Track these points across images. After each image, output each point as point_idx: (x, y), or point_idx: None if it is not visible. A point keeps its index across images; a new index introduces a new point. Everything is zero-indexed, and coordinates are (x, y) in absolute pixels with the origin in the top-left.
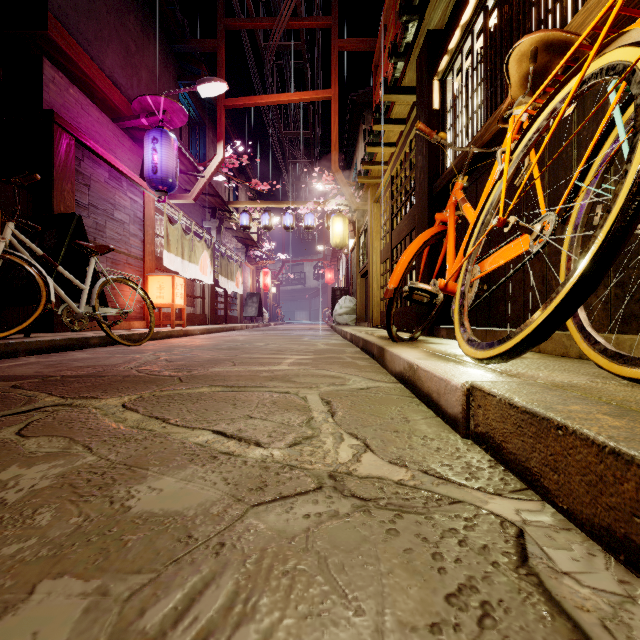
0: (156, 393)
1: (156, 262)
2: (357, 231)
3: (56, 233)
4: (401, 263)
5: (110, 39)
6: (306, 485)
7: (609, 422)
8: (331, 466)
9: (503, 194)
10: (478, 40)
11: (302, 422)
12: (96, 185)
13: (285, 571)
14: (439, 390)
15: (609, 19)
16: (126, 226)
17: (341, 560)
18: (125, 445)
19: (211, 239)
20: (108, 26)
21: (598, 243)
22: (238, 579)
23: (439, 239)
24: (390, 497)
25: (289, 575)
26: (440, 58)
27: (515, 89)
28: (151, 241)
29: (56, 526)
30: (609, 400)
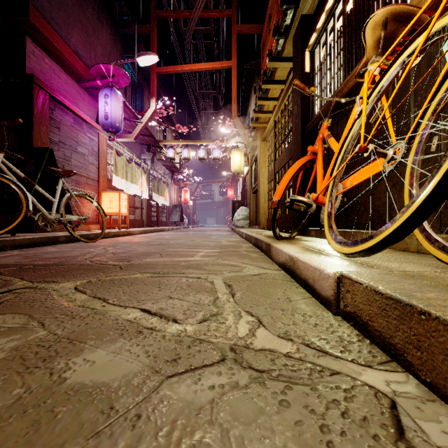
0: (101, 278)
1: (108, 183)
2: (250, 161)
3: (34, 161)
4: (283, 182)
5: (74, 24)
6: (212, 357)
7: None
8: (232, 340)
9: (363, 128)
10: (338, 21)
11: (210, 302)
12: (64, 128)
13: (192, 445)
14: (314, 277)
15: None
16: (86, 157)
17: (241, 433)
18: (71, 321)
19: (147, 167)
20: (73, 15)
21: None
22: None
23: (310, 165)
24: (280, 369)
25: None
26: (310, 35)
27: (369, 51)
28: (104, 168)
29: (0, 397)
30: None
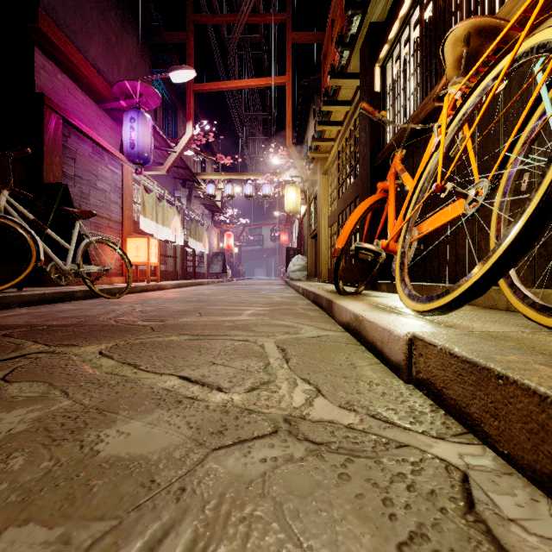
0: (130, 341)
1: (134, 226)
2: (308, 199)
3: (45, 200)
4: (347, 226)
5: (93, 32)
6: (263, 429)
7: (547, 372)
8: (286, 410)
9: (440, 163)
10: (414, 31)
11: (260, 368)
12: (81, 159)
13: (242, 518)
14: (383, 339)
15: (540, 1)
16: (107, 194)
17: (296, 506)
18: (99, 390)
19: (181, 206)
20: (92, 20)
21: (533, 205)
22: (197, 526)
23: (381, 205)
24: (341, 441)
25: (246, 522)
26: (381, 47)
27: (450, 70)
28: (129, 207)
29: (27, 470)
30: (542, 350)
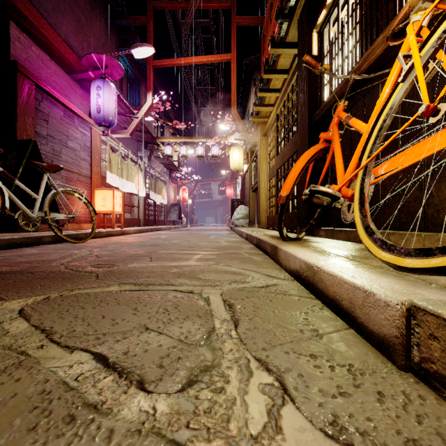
0: (65, 293)
1: (102, 180)
2: (250, 158)
3: (16, 155)
4: (292, 174)
5: (65, 12)
6: None
7: None
8: (238, 445)
9: (423, 84)
10: None
11: (202, 337)
12: (53, 121)
13: None
14: (353, 299)
15: None
16: (77, 152)
17: None
18: None
19: (144, 164)
20: (63, 2)
21: None
22: None
23: (323, 154)
24: None
25: None
26: (319, 12)
27: None
28: (97, 164)
29: None
30: None
